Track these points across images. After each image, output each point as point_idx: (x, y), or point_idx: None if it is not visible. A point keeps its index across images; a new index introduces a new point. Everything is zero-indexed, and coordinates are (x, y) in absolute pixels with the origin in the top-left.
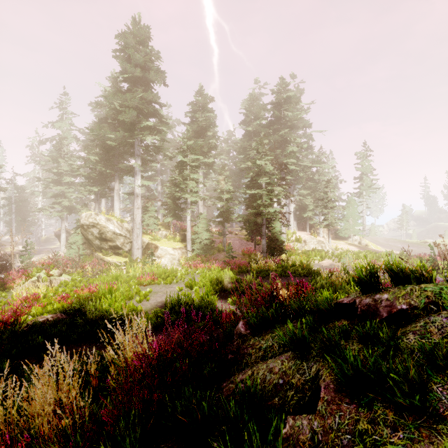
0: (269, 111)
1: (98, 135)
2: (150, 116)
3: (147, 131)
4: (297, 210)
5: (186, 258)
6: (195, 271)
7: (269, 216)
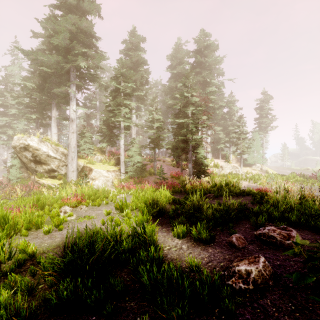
0: (192, 57)
1: (30, 57)
2: (86, 47)
3: (81, 57)
4: (211, 143)
5: (119, 180)
6: (128, 192)
7: (195, 142)
